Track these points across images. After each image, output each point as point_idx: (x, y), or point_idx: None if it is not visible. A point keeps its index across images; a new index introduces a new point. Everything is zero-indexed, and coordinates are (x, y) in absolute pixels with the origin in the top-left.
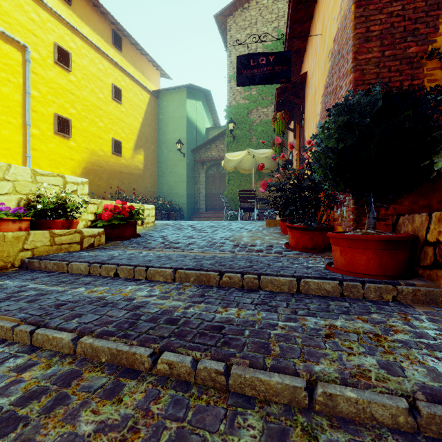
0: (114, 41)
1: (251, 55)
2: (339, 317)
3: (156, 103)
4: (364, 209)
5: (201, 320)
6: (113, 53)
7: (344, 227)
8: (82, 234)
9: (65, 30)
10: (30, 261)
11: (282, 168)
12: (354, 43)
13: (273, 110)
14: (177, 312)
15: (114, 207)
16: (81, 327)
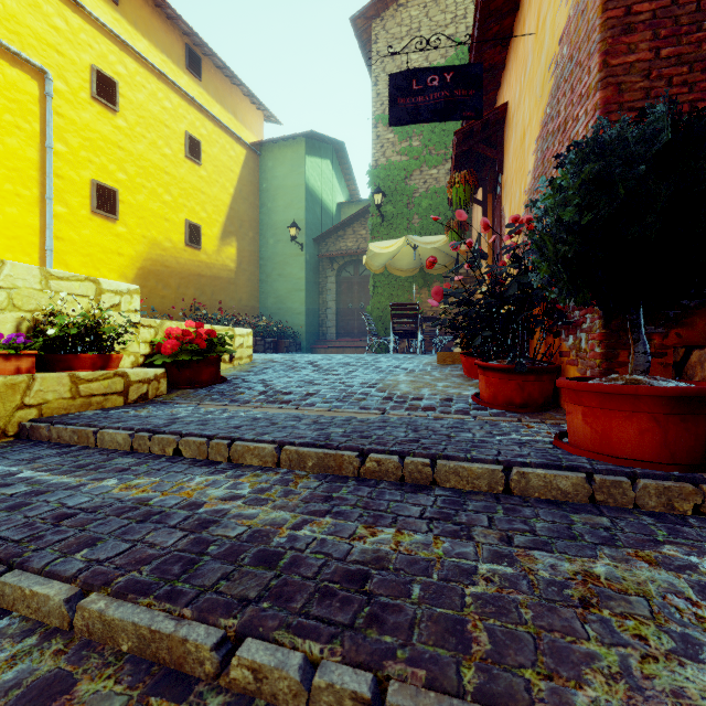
0: (189, 62)
1: (413, 72)
2: (598, 552)
3: (256, 164)
4: (623, 336)
5: (324, 556)
6: (187, 82)
7: (582, 368)
8: (127, 378)
9: (109, 44)
10: (33, 426)
11: (467, 265)
12: (603, 36)
13: (448, 172)
14: (278, 536)
15: (183, 332)
16: (89, 572)
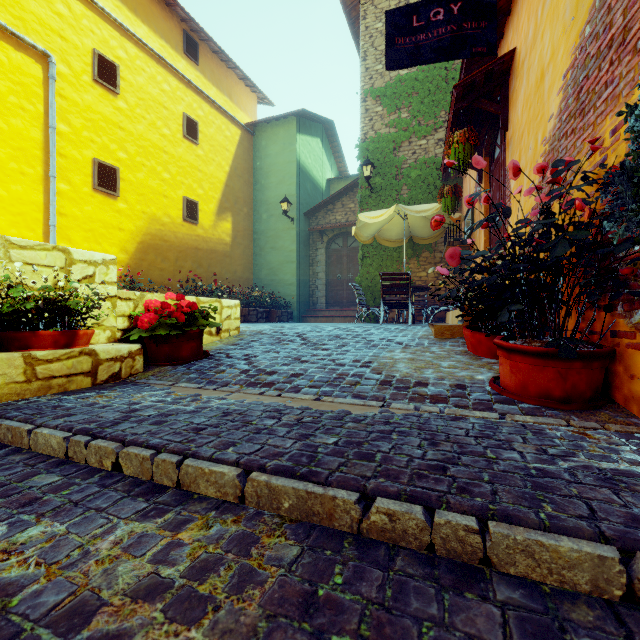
0: (187, 47)
1: (413, 7)
2: None
3: (251, 144)
4: None
5: None
6: (185, 66)
7: None
8: (96, 356)
9: (110, 30)
10: None
11: (483, 224)
12: None
13: (437, 142)
14: None
15: (162, 305)
16: None
